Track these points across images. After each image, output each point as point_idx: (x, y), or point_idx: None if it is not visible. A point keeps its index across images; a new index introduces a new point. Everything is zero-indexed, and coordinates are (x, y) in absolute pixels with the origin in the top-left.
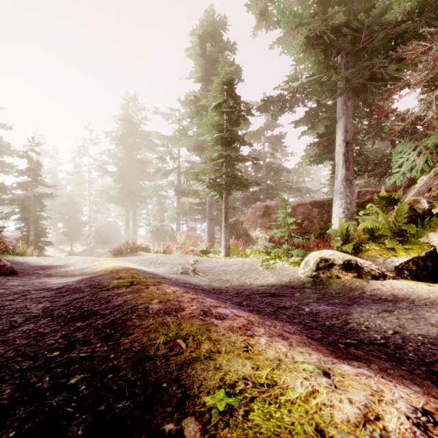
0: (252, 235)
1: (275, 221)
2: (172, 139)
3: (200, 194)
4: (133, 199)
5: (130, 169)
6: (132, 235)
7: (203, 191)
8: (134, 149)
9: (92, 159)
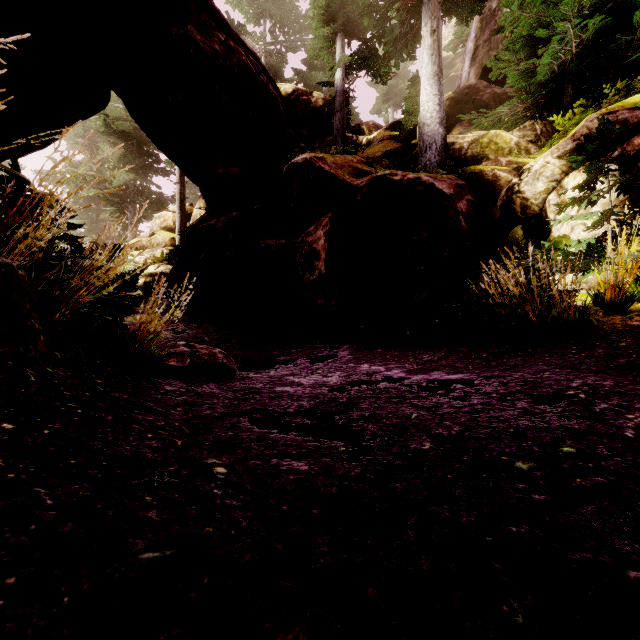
0: None
1: None
2: None
3: None
4: None
5: None
6: None
7: None
8: None
9: None
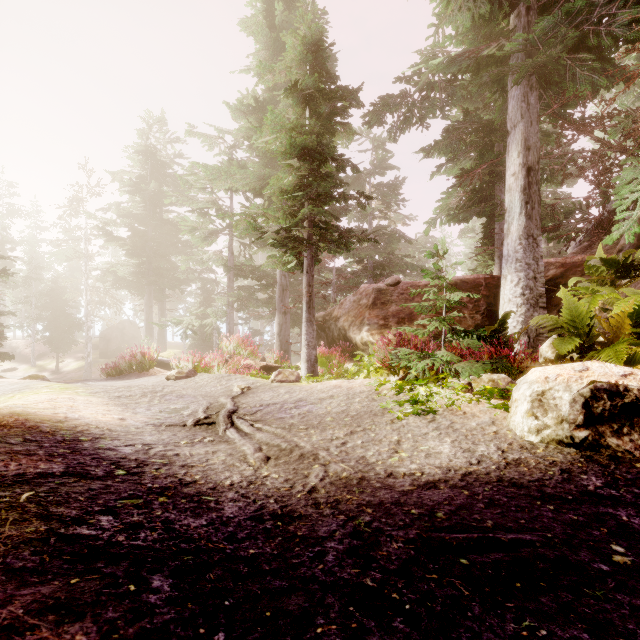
0: (354, 339)
1: (395, 314)
2: (214, 171)
3: (268, 274)
4: (158, 284)
5: (154, 235)
6: (158, 342)
7: (268, 257)
8: (160, 202)
9: (87, 216)
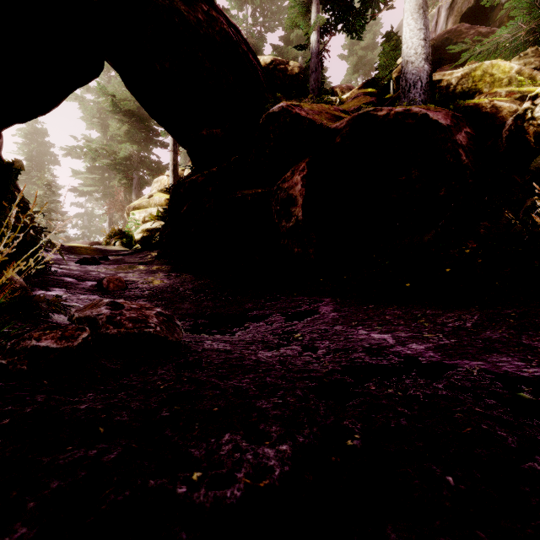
0: None
1: None
2: None
3: None
4: None
5: None
6: None
7: None
8: None
9: None
